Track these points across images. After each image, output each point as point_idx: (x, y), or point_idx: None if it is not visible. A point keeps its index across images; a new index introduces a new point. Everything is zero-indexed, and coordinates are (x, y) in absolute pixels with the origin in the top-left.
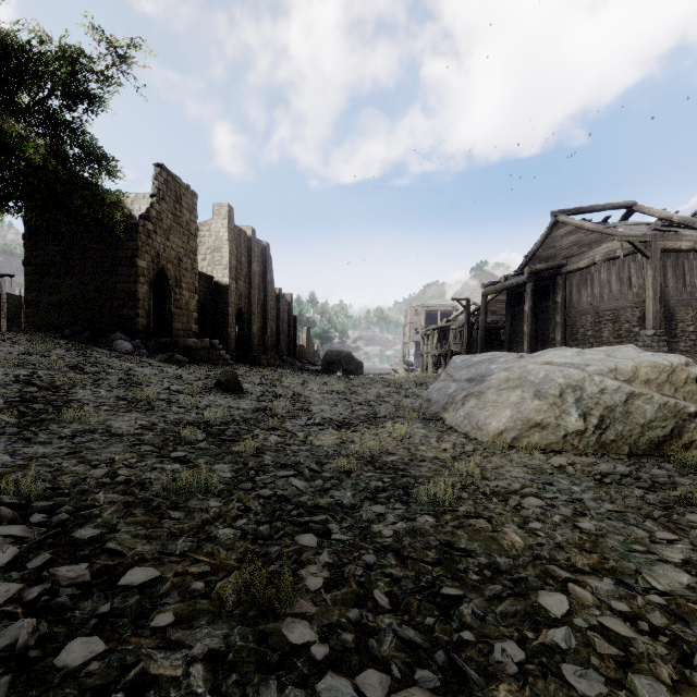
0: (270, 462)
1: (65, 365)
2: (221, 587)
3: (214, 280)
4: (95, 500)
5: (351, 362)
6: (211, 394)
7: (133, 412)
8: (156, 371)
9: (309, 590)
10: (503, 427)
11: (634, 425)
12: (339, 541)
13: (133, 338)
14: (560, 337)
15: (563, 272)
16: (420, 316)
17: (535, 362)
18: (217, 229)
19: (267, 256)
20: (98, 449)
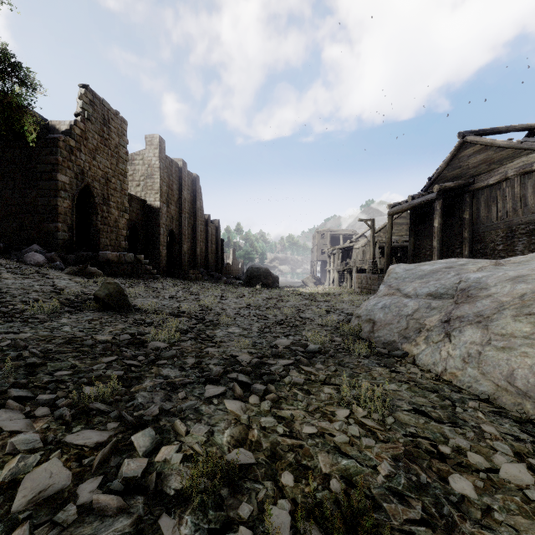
0: None
1: None
2: None
3: (146, 203)
4: None
5: (268, 276)
6: (70, 316)
7: None
8: (35, 284)
9: None
10: None
11: None
12: None
13: (53, 251)
14: (467, 251)
15: (470, 190)
16: (326, 239)
17: None
18: (149, 158)
19: (197, 186)
20: None
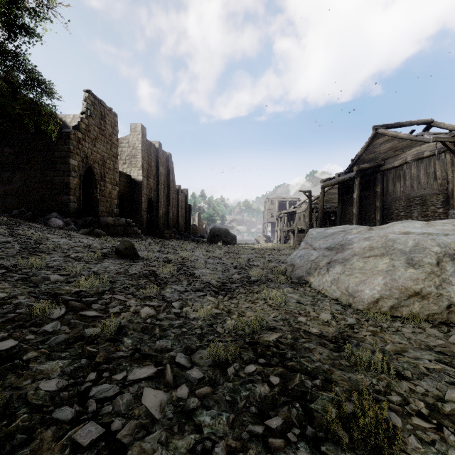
0: (128, 350)
1: None
2: None
3: (131, 178)
4: None
5: (228, 235)
6: (107, 261)
7: (2, 281)
8: (71, 241)
9: None
10: (378, 295)
11: None
12: None
13: (66, 217)
14: (379, 216)
15: (381, 170)
16: (275, 204)
17: (393, 232)
18: (133, 142)
19: (170, 162)
20: None
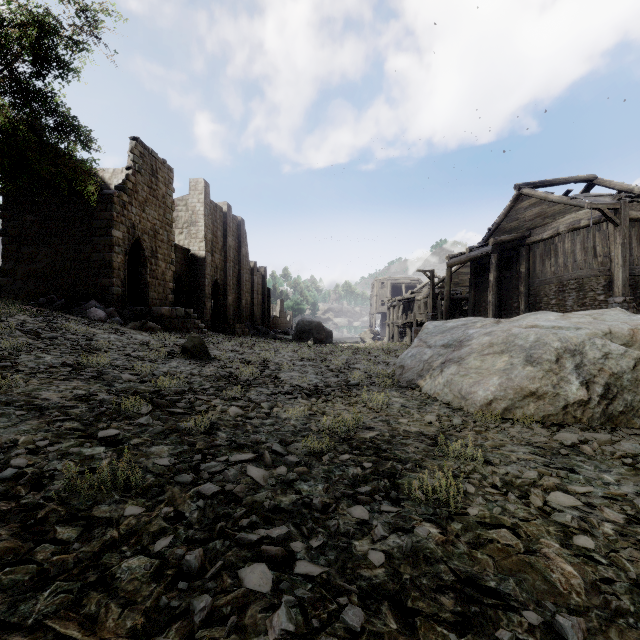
0: (224, 441)
1: (21, 330)
2: None
3: (190, 252)
4: None
5: (321, 331)
6: (175, 361)
7: (74, 380)
8: (123, 338)
9: None
10: (492, 396)
11: None
12: (305, 577)
13: (108, 306)
14: (523, 305)
15: (527, 243)
16: (386, 288)
17: (518, 325)
18: (193, 204)
19: (242, 231)
20: (3, 427)
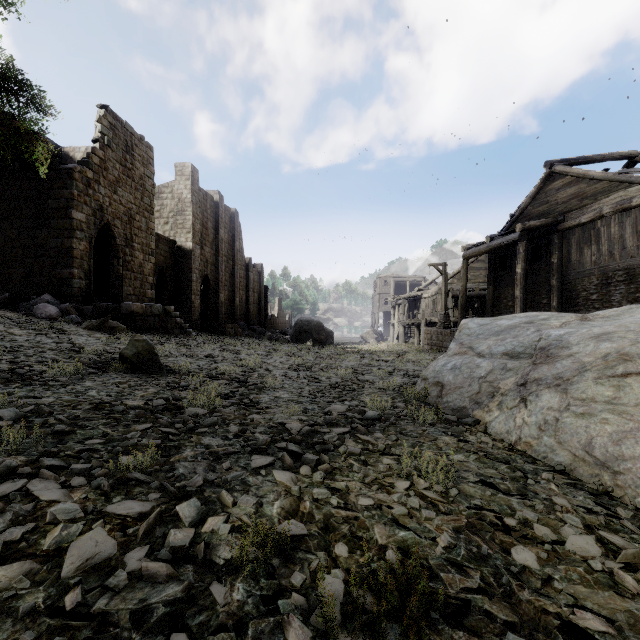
0: None
1: None
2: None
3: (176, 244)
4: None
5: (321, 331)
6: (94, 378)
7: None
8: (50, 341)
9: None
10: None
11: None
12: None
13: (67, 302)
14: (556, 302)
15: (559, 230)
16: (390, 286)
17: None
18: (179, 190)
19: (236, 224)
20: None
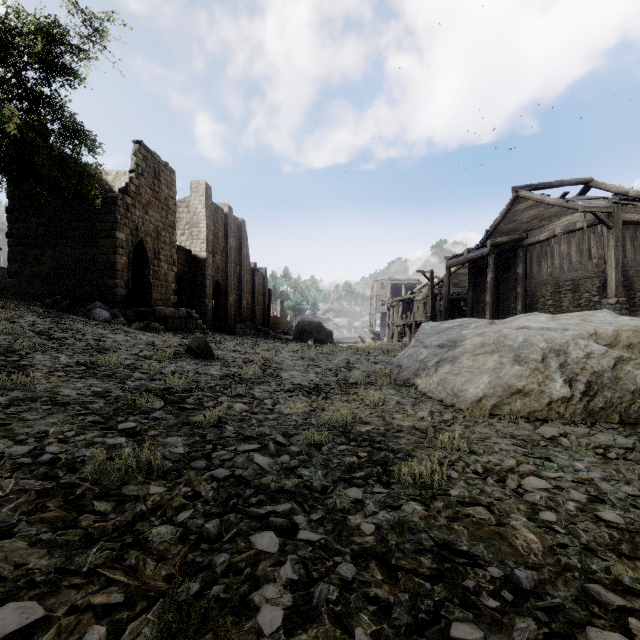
0: (232, 433)
1: (33, 331)
2: (133, 632)
3: (192, 254)
4: (1, 488)
5: (321, 331)
6: (181, 360)
7: (89, 378)
8: (129, 338)
9: (263, 632)
10: (482, 394)
11: (624, 391)
12: (307, 542)
13: (112, 307)
14: (521, 306)
15: (524, 245)
16: (386, 289)
17: (509, 326)
18: (195, 205)
19: (243, 232)
20: (33, 420)
